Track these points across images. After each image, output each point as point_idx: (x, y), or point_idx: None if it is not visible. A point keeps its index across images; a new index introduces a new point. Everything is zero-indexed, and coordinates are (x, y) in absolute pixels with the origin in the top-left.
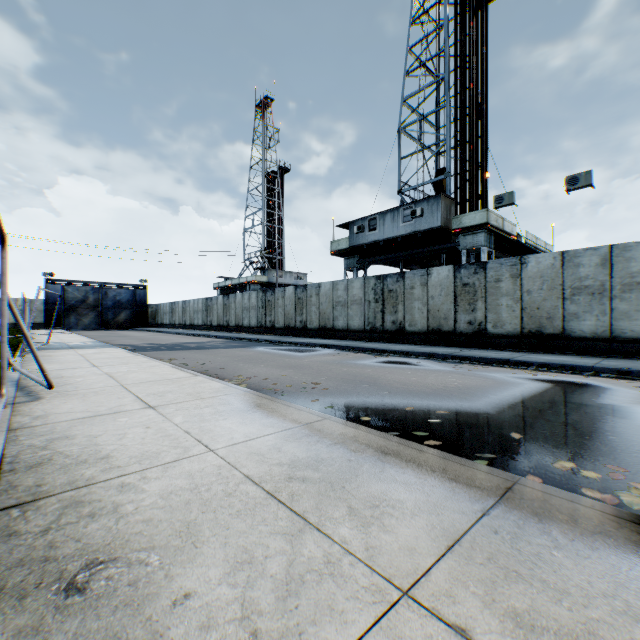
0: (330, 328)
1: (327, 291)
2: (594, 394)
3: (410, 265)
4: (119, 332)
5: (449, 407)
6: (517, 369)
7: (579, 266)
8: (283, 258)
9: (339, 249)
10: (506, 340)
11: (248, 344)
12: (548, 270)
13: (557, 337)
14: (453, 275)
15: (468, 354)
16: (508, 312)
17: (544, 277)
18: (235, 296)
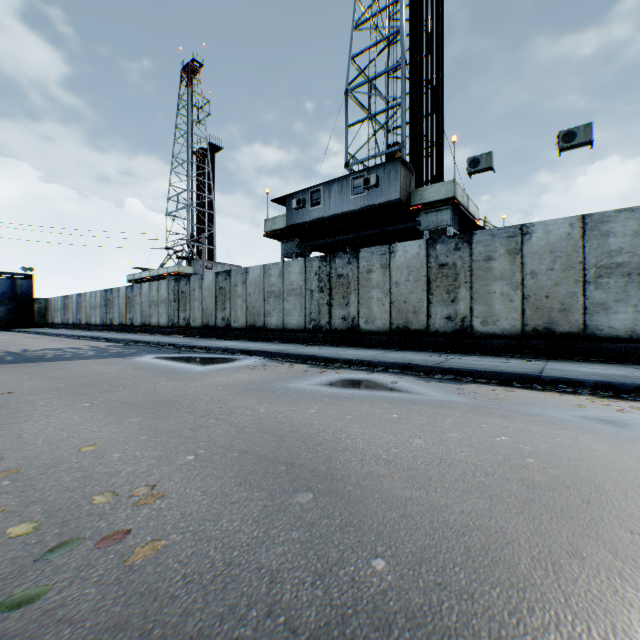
0: (260, 327)
1: (256, 278)
2: None
3: None
4: None
5: None
6: (567, 394)
7: (609, 235)
8: (214, 248)
9: (275, 229)
10: (501, 341)
11: (137, 350)
12: (562, 242)
13: (575, 337)
14: (426, 253)
15: (465, 365)
16: (504, 302)
17: (556, 252)
18: (141, 287)
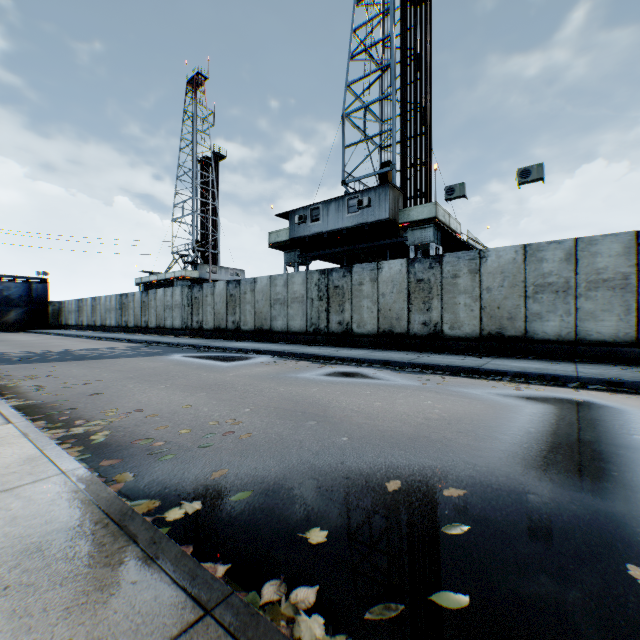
0: (267, 330)
1: (264, 287)
2: (622, 423)
3: (354, 262)
4: (2, 335)
5: (458, 474)
6: (492, 381)
7: (543, 261)
8: (218, 252)
9: (278, 241)
10: (464, 343)
11: (164, 350)
12: (510, 265)
13: (519, 340)
14: (406, 270)
15: (429, 361)
16: (467, 312)
17: (505, 273)
18: (156, 292)
